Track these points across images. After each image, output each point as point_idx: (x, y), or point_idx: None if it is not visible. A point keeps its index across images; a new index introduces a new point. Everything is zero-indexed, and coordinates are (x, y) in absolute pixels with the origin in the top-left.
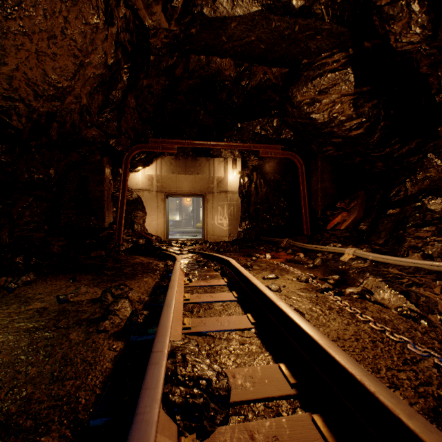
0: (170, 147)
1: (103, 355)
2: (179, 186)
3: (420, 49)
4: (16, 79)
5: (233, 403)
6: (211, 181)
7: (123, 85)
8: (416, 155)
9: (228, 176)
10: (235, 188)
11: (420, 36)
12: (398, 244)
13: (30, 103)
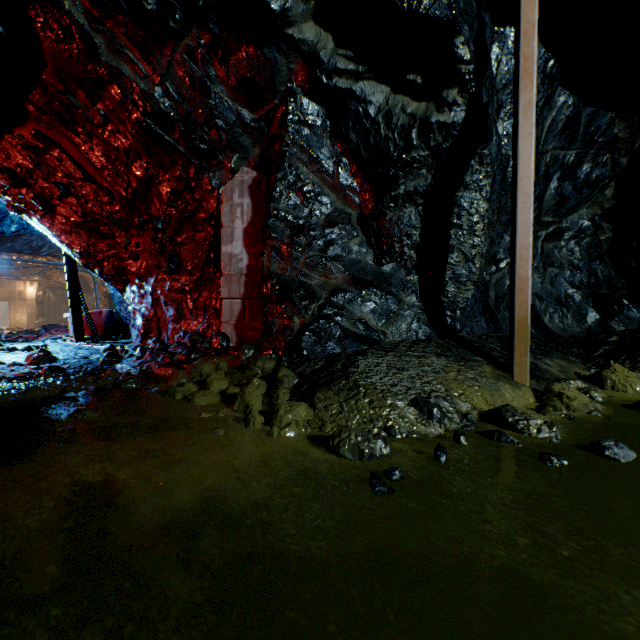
0: None
1: None
2: None
3: None
4: None
5: None
6: (14, 293)
7: None
8: None
9: (28, 290)
10: (33, 297)
11: None
12: None
13: None
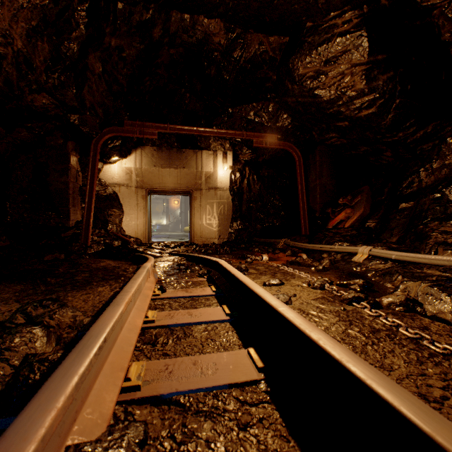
0: (149, 132)
1: None
2: (163, 181)
3: (444, 10)
4: None
5: None
6: (199, 177)
7: (80, 35)
8: (432, 141)
9: (218, 171)
10: (225, 184)
11: None
12: (420, 241)
13: None
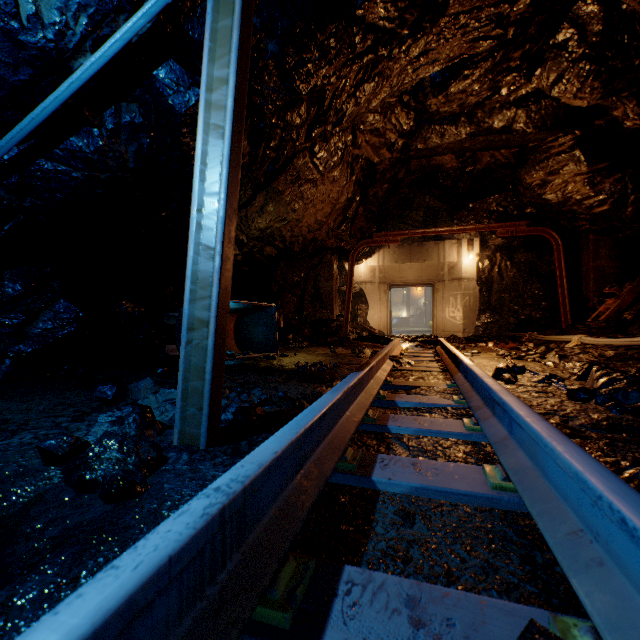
0: (393, 239)
1: (364, 360)
2: (403, 275)
3: None
4: (303, 226)
5: (413, 366)
6: (441, 268)
7: (356, 204)
8: None
9: (462, 260)
10: (471, 274)
11: (639, 121)
12: None
13: (305, 236)
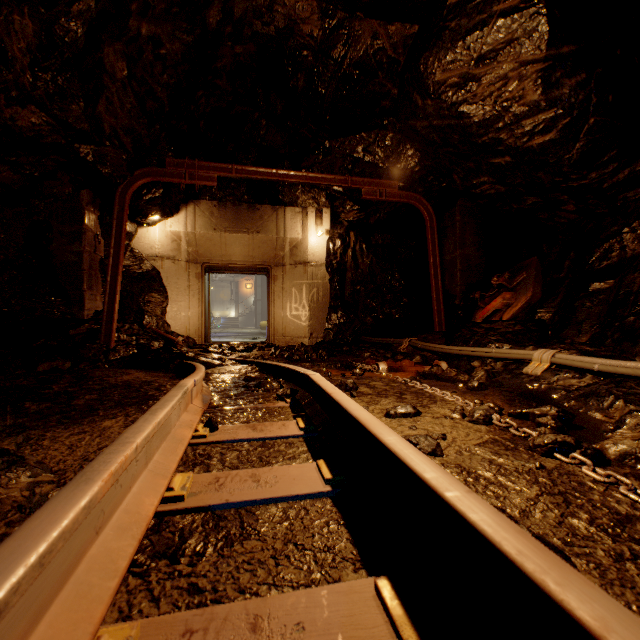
0: (204, 176)
1: None
2: (227, 252)
3: None
4: None
5: None
6: (281, 246)
7: (87, 8)
8: None
9: (309, 237)
10: (320, 257)
11: None
12: (631, 341)
13: None
